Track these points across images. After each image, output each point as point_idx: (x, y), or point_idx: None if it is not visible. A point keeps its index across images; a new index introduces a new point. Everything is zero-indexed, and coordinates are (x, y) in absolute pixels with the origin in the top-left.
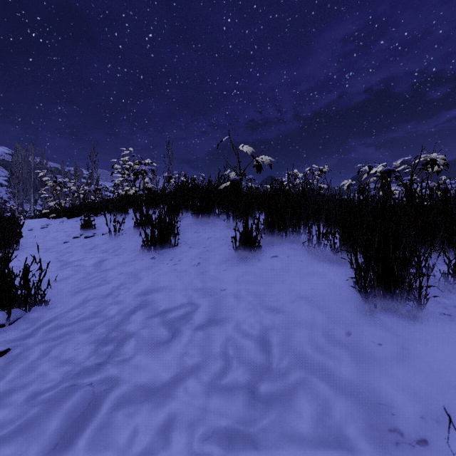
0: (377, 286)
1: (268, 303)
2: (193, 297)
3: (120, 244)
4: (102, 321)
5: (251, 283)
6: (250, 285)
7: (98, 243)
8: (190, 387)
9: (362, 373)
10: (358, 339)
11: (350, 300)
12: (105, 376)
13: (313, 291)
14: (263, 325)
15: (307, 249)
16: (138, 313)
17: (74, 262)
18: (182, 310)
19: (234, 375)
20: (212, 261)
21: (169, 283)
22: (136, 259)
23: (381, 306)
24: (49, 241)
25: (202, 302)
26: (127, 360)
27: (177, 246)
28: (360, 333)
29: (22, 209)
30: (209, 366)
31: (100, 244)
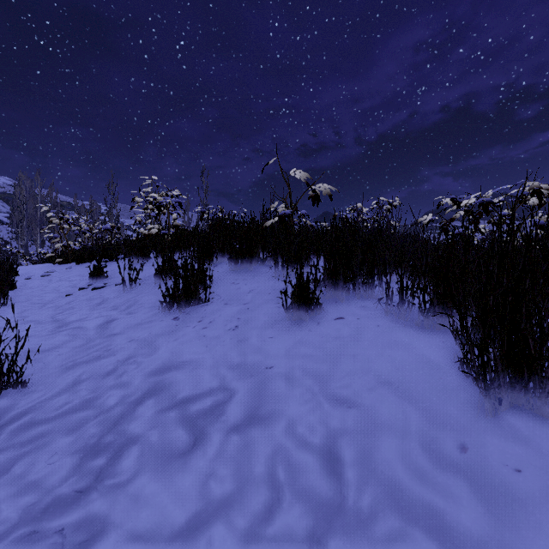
0: (502, 371)
1: (335, 390)
2: (227, 378)
3: (136, 298)
4: (95, 415)
5: (308, 359)
6: (307, 361)
7: (109, 296)
8: (216, 540)
9: (498, 527)
10: (480, 459)
11: (458, 389)
12: (86, 515)
13: (400, 372)
14: (329, 427)
15: (385, 309)
16: (148, 403)
17: (73, 323)
18: (211, 398)
19: (287, 519)
20: (255, 324)
21: (194, 356)
22: (153, 320)
23: (508, 402)
24: (48, 293)
25: (240, 386)
26: (122, 485)
27: (208, 301)
28: (482, 448)
29: (27, 251)
30: (248, 500)
31: (110, 298)
